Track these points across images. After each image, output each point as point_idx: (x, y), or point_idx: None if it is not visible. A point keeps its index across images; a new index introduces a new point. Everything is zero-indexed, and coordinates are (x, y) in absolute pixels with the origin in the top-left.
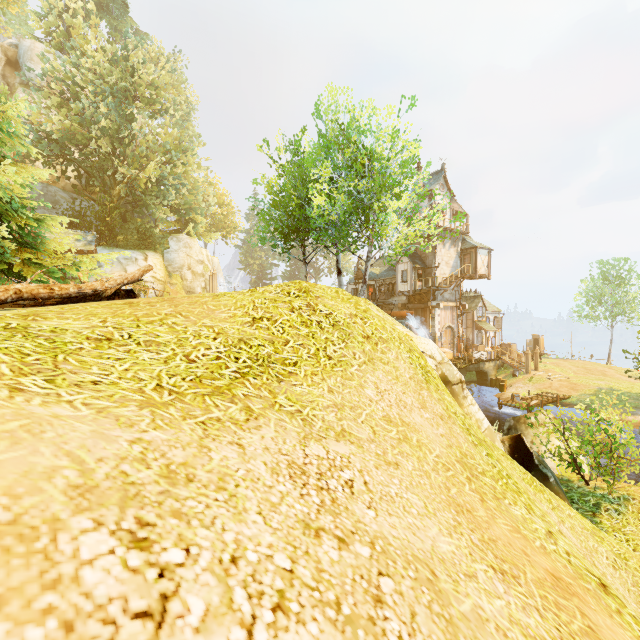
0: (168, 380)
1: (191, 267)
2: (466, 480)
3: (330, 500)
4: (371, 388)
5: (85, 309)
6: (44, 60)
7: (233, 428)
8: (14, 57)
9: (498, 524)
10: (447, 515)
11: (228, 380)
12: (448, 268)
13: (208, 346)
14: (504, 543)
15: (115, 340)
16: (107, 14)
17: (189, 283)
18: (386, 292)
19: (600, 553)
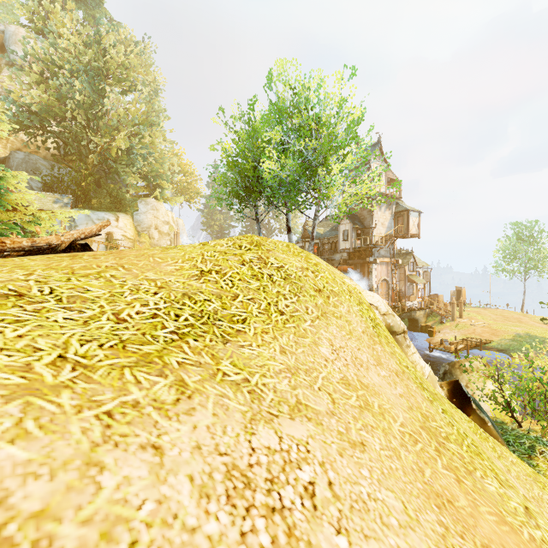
0: (78, 348)
1: (158, 227)
2: (436, 453)
3: (285, 533)
4: (326, 345)
5: (19, 261)
6: (24, 41)
7: (154, 416)
8: (0, 41)
9: (483, 515)
10: (430, 517)
11: (161, 344)
12: (384, 228)
13: (145, 302)
14: (498, 547)
15: (29, 296)
16: (84, 4)
17: (156, 241)
18: (329, 249)
19: (545, 501)
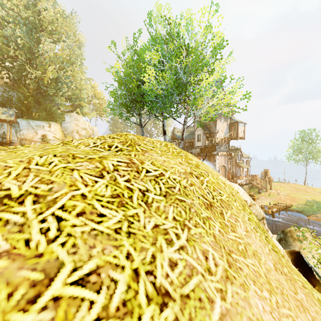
0: None
1: (78, 131)
2: None
3: None
4: None
5: None
6: None
7: None
8: None
9: None
10: None
11: None
12: (222, 133)
13: None
14: None
15: None
16: None
17: None
18: (188, 146)
19: None
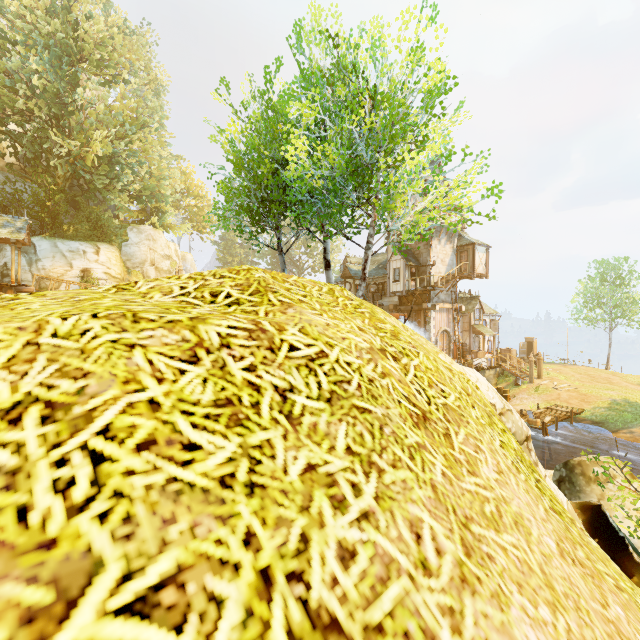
0: None
1: (155, 263)
2: None
3: None
4: None
5: None
6: None
7: None
8: None
9: None
10: None
11: None
12: (444, 266)
13: None
14: None
15: None
16: None
17: None
18: (376, 292)
19: None
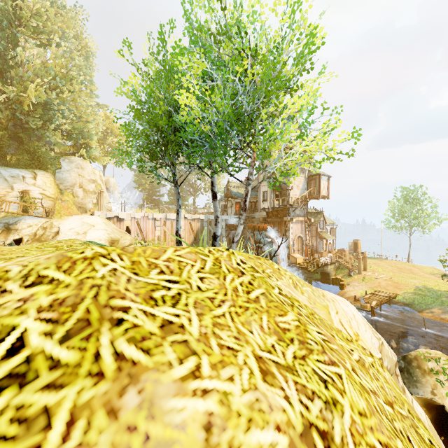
0: None
1: (83, 185)
2: None
3: None
4: None
5: None
6: None
7: None
8: None
9: None
10: None
11: None
12: (298, 190)
13: None
14: None
15: None
16: None
17: (80, 199)
18: (250, 208)
19: None
